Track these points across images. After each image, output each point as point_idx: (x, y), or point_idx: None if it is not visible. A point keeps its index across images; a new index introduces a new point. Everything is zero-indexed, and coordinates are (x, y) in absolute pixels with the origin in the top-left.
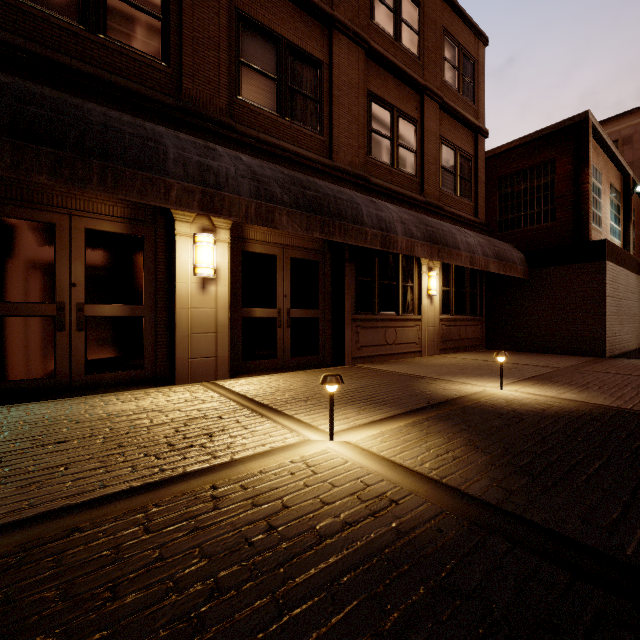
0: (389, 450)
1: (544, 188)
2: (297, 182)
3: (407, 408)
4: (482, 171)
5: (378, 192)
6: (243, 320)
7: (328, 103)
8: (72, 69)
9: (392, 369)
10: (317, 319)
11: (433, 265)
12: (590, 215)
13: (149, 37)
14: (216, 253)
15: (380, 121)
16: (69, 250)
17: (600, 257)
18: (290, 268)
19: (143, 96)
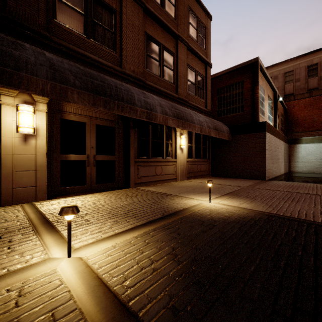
0: (107, 265)
1: (238, 95)
2: (88, 74)
3: (147, 220)
4: (209, 85)
5: (150, 89)
6: (61, 162)
7: (119, 35)
8: None
9: (156, 190)
10: (114, 161)
11: (183, 132)
12: (259, 109)
13: None
14: (36, 118)
15: (152, 50)
16: None
17: (263, 130)
18: (95, 130)
19: None
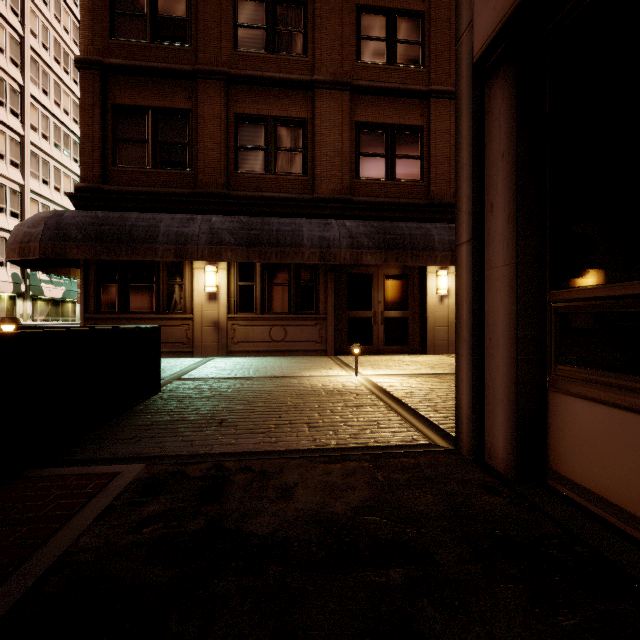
0: None
1: None
2: None
3: None
4: None
5: None
6: None
7: None
8: (385, 203)
9: None
10: None
11: None
12: None
13: (414, 170)
14: (448, 280)
15: None
16: (378, 285)
17: None
18: None
19: (413, 204)
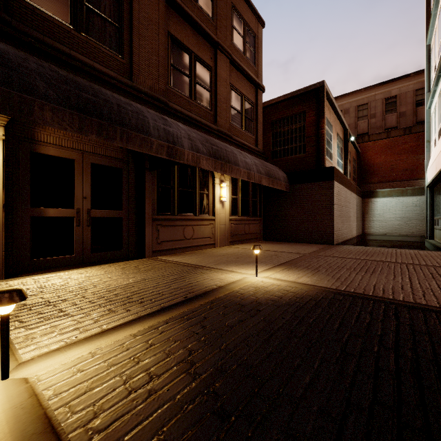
0: (71, 390)
1: (299, 130)
2: (72, 83)
3: (159, 306)
4: (261, 115)
5: (176, 115)
6: (32, 219)
7: (129, 31)
8: None
9: (182, 260)
10: (120, 219)
11: (224, 179)
12: (325, 150)
13: None
14: None
15: (180, 60)
16: None
17: (330, 178)
18: (91, 172)
19: None
